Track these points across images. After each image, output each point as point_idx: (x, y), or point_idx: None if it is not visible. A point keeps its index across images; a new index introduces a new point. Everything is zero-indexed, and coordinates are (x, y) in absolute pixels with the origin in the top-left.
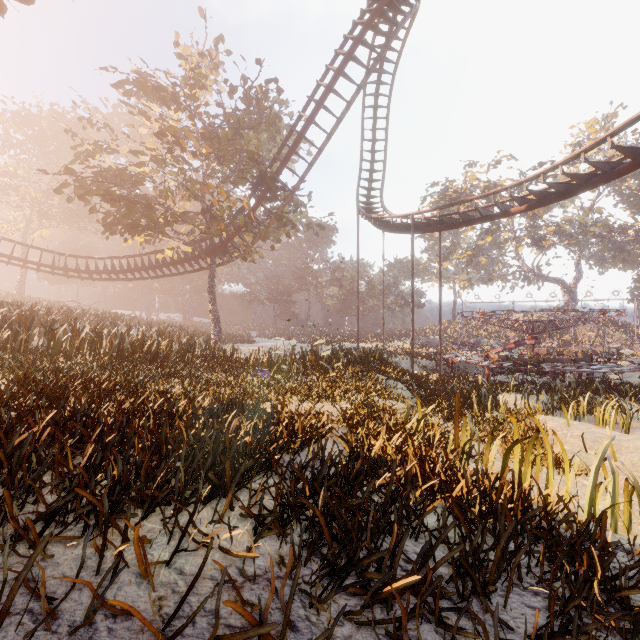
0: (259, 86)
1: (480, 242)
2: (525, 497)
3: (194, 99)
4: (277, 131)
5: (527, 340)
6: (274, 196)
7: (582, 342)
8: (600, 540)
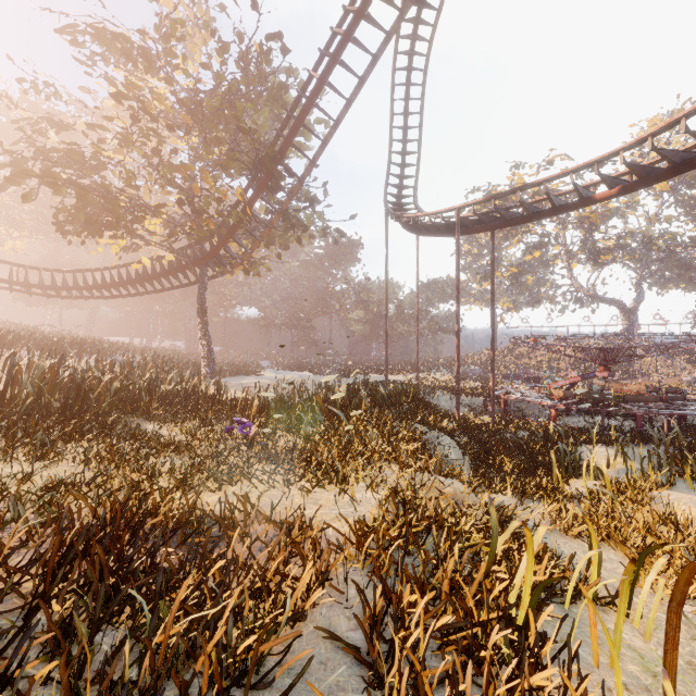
0: (258, 44)
1: (527, 258)
2: None
3: (171, 56)
4: (283, 105)
5: (598, 372)
6: (277, 185)
7: (649, 373)
8: None
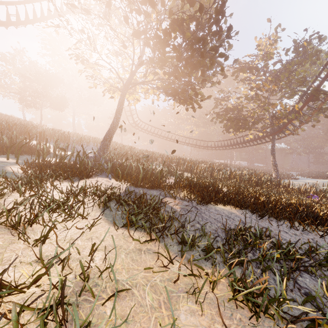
0: (304, 40)
1: None
2: None
3: (266, 65)
4: (317, 59)
5: None
6: (316, 99)
7: None
8: None
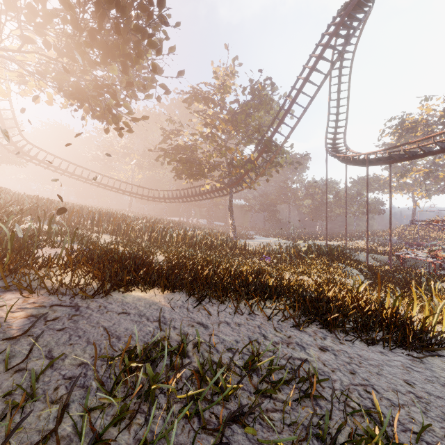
0: (260, 83)
1: (437, 160)
2: (397, 314)
3: (223, 100)
4: (270, 108)
5: None
6: (269, 150)
7: None
8: (423, 328)
